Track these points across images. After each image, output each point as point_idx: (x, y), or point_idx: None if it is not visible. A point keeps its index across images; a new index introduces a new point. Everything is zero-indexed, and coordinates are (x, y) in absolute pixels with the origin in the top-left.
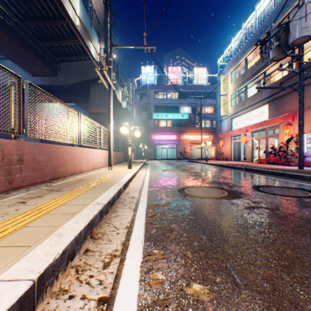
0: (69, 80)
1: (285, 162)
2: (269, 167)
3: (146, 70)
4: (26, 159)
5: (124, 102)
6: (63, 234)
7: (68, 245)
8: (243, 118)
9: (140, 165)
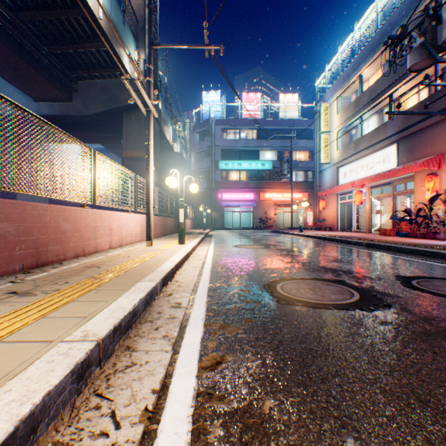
0: (91, 108)
1: (427, 233)
2: (406, 242)
3: (209, 98)
4: None
5: (176, 144)
6: None
7: None
8: (355, 167)
9: (199, 238)
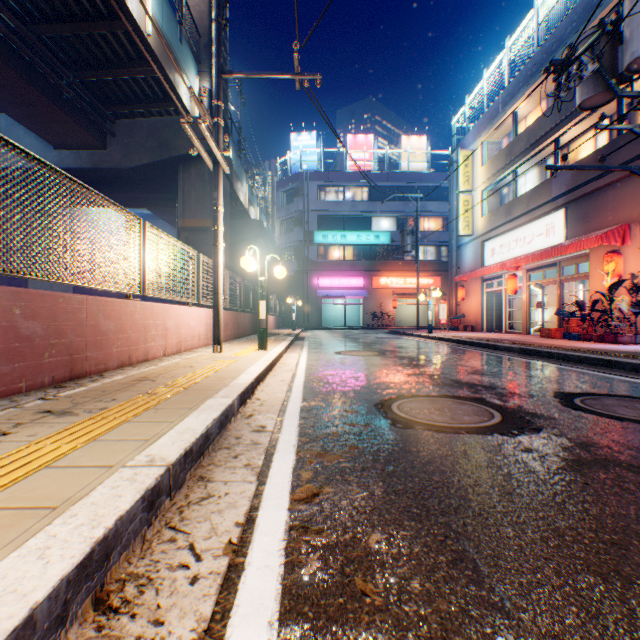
0: (134, 158)
1: (606, 334)
2: (575, 347)
3: (300, 141)
4: None
5: (254, 208)
6: None
7: None
8: (508, 241)
9: (286, 341)
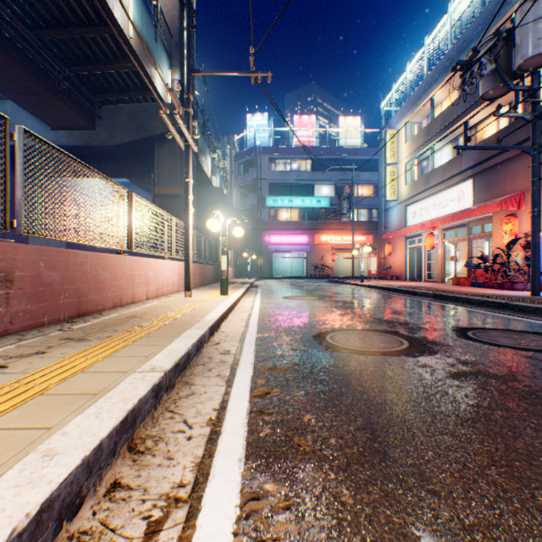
0: (117, 137)
1: (505, 282)
2: (478, 293)
3: (254, 121)
4: (19, 278)
5: (215, 178)
6: (57, 453)
7: (61, 485)
8: (426, 205)
9: (243, 288)
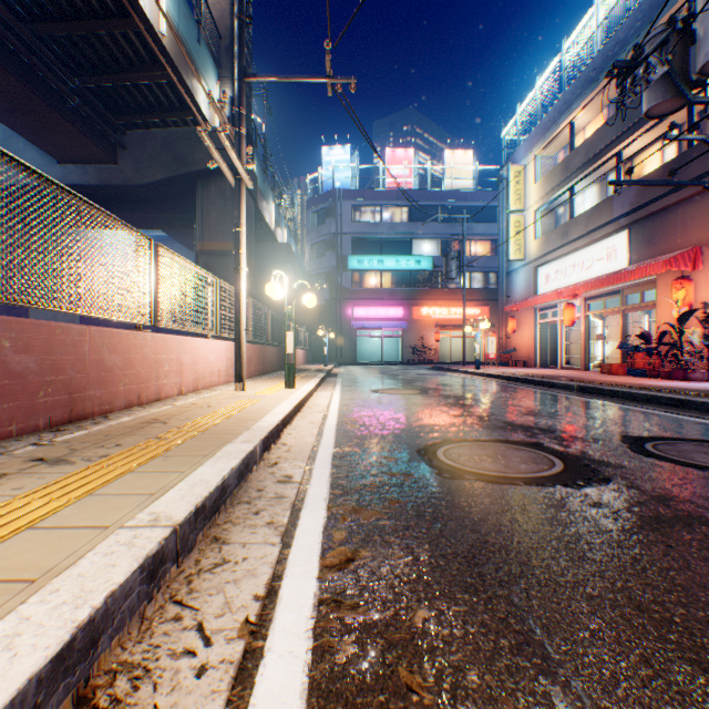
0: (147, 174)
1: (676, 370)
2: (641, 385)
3: (332, 156)
4: None
5: (281, 230)
6: None
7: None
8: (564, 266)
9: (317, 378)
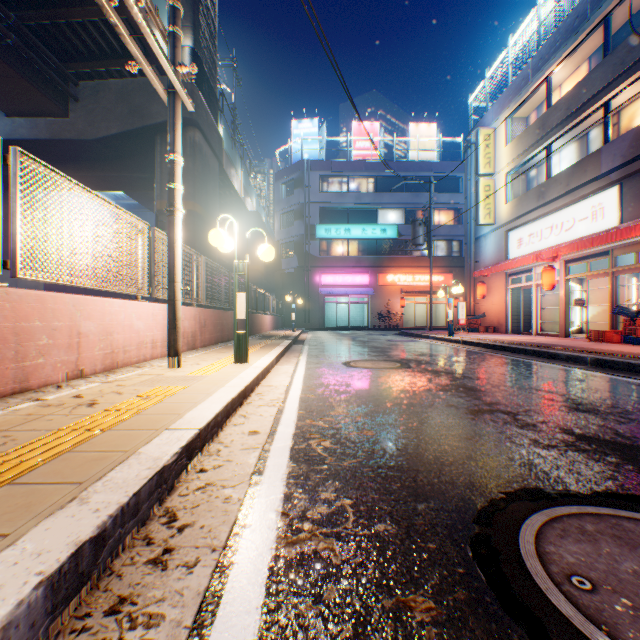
0: (101, 127)
1: None
2: None
3: (301, 129)
4: None
5: (250, 199)
6: None
7: None
8: (540, 229)
9: (279, 347)
